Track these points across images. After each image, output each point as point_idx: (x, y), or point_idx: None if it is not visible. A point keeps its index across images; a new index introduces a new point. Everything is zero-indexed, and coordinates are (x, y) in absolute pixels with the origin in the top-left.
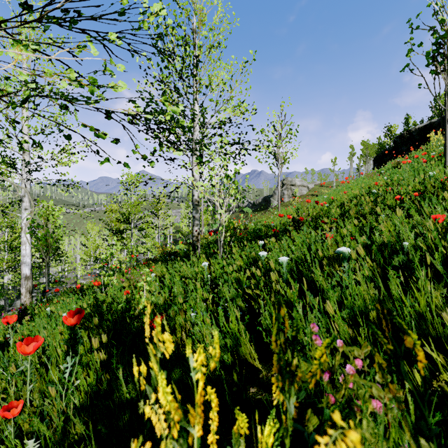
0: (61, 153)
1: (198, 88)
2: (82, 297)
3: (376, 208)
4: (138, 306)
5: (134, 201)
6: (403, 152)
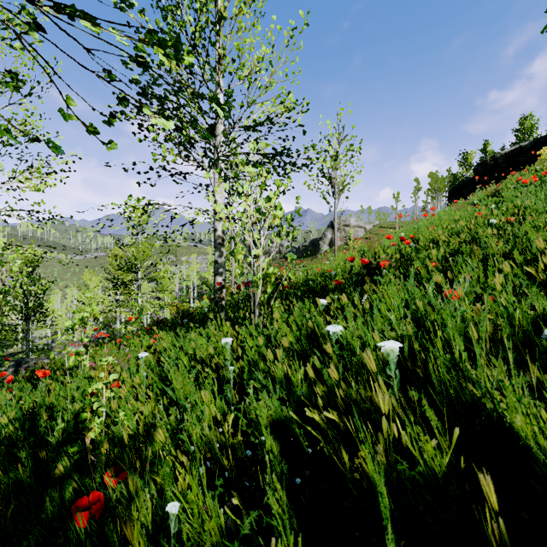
0: (30, 172)
1: (221, 64)
2: (31, 391)
3: (537, 243)
4: (87, 434)
5: (142, 243)
6: (486, 183)
